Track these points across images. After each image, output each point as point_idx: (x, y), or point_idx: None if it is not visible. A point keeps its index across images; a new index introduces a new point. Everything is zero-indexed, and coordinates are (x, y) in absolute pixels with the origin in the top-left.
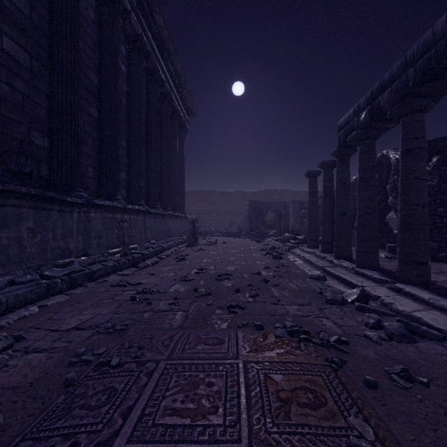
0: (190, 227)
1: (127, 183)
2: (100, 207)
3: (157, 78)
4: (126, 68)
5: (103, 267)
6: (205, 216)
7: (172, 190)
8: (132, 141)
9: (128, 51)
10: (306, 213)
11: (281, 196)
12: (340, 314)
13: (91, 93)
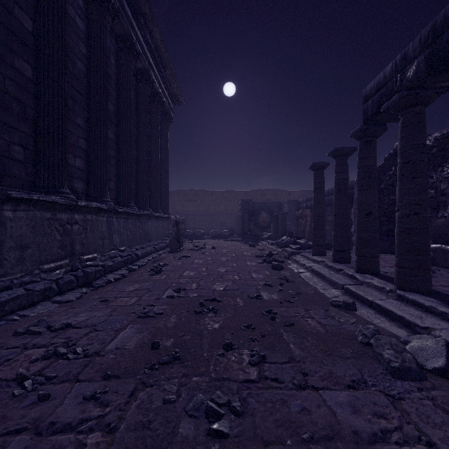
0: (173, 229)
1: (85, 173)
2: (23, 203)
3: (130, 46)
4: (84, 24)
5: (22, 293)
6: (194, 216)
7: (152, 186)
8: (92, 119)
9: (87, 2)
10: (303, 213)
11: (274, 196)
12: (443, 421)
13: (17, 38)
